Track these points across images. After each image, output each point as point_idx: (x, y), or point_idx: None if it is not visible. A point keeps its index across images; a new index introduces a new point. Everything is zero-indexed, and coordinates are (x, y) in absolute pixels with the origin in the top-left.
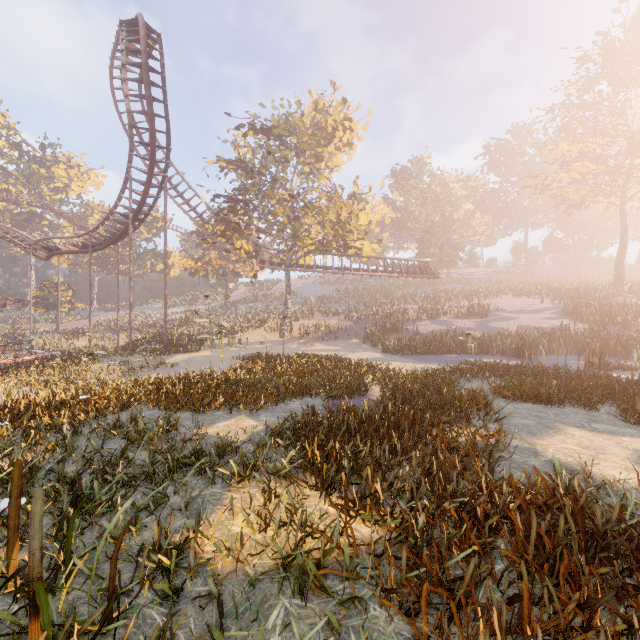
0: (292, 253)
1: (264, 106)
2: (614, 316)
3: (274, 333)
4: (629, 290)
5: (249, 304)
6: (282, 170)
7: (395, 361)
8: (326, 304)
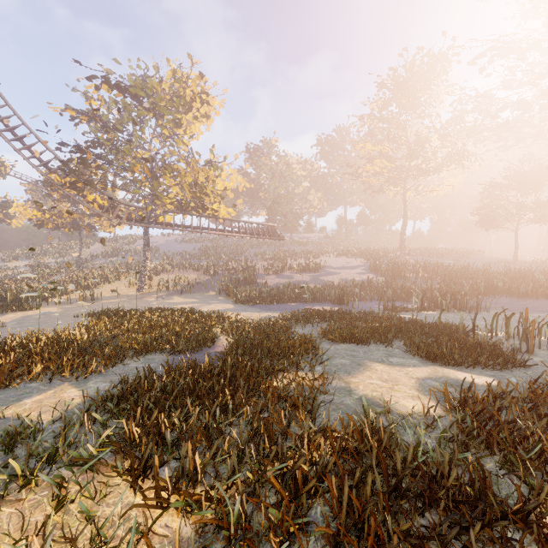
0: (151, 211)
1: (119, 62)
2: (400, 272)
3: (132, 287)
4: (408, 253)
5: (108, 258)
6: (140, 129)
7: (245, 311)
8: (187, 260)
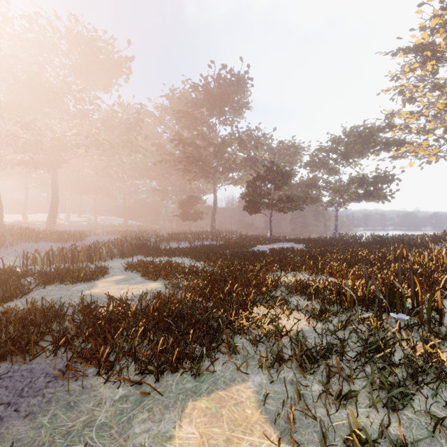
0: None
1: None
2: None
3: None
4: None
5: None
6: None
7: None
8: None
